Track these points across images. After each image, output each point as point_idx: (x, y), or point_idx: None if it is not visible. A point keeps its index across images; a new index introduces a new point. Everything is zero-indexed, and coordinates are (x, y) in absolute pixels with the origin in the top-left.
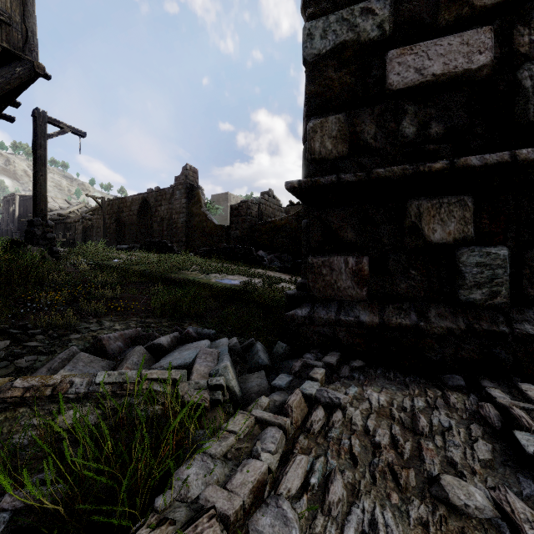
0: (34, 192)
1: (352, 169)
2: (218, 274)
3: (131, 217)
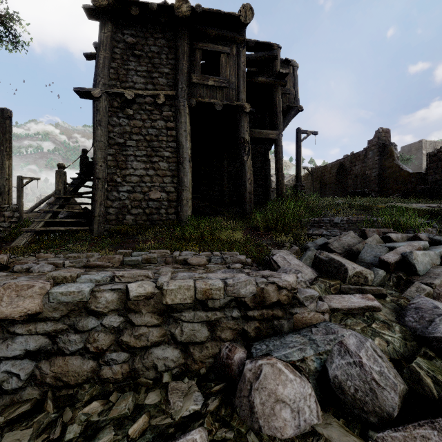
0: (296, 170)
1: None
2: (418, 204)
3: (330, 178)
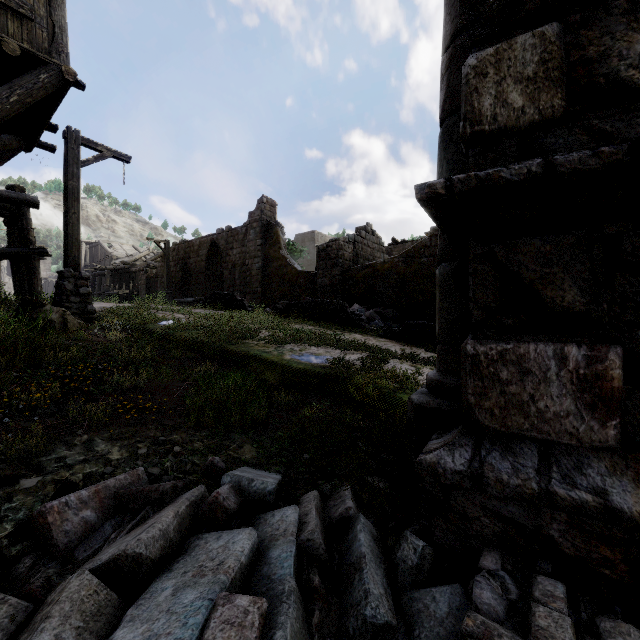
0: (65, 235)
1: (575, 146)
2: (295, 346)
3: (198, 263)
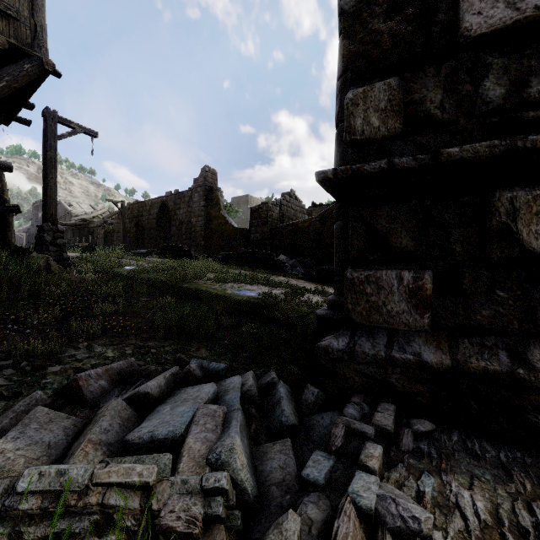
0: (44, 196)
1: (408, 152)
2: (234, 284)
3: (150, 221)
